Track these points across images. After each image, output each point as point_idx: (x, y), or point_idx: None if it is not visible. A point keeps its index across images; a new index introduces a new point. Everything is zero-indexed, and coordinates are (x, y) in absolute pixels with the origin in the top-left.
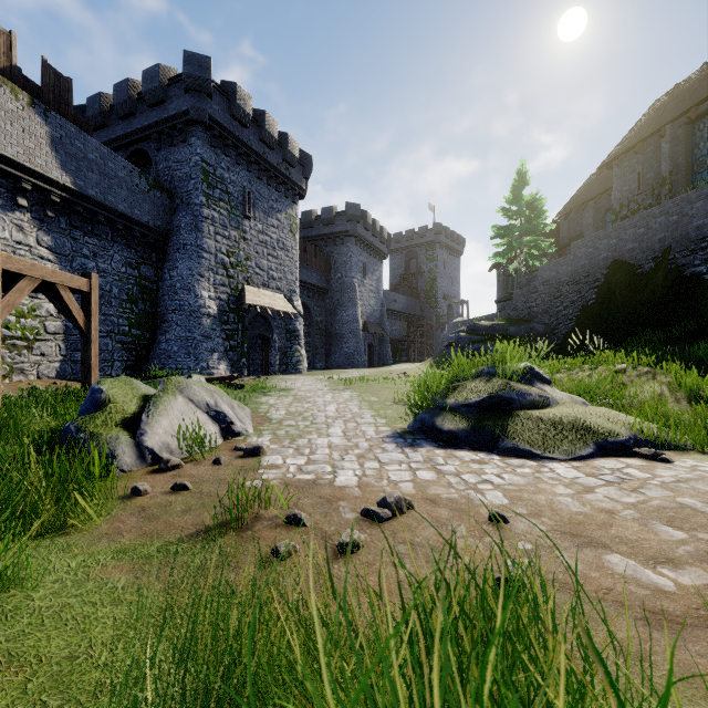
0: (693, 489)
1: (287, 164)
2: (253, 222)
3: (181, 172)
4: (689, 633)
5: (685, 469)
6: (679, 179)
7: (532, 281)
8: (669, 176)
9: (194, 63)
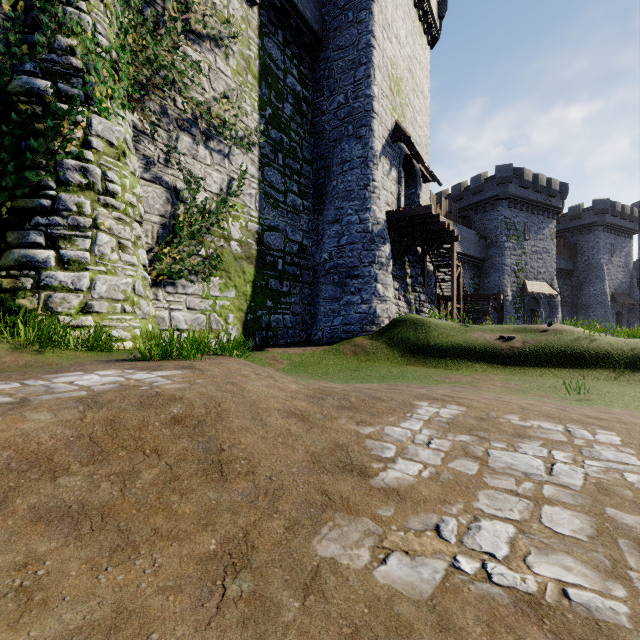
0: None
1: (549, 197)
2: (529, 242)
3: (491, 225)
4: None
5: None
6: None
7: None
8: None
9: (503, 170)
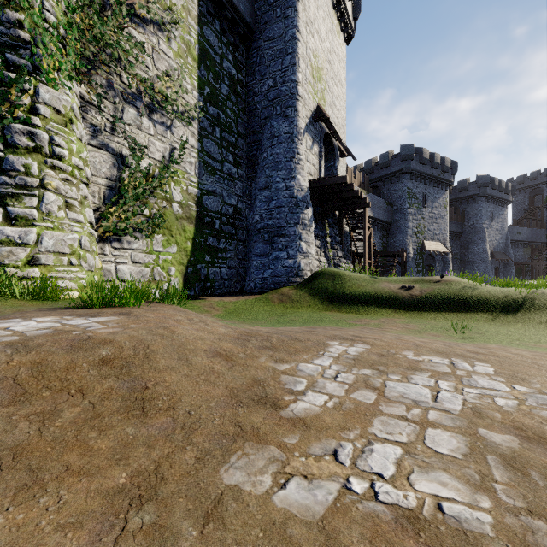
0: None
1: (443, 172)
2: (426, 208)
3: (397, 194)
4: None
5: None
6: None
7: None
8: None
9: (406, 149)
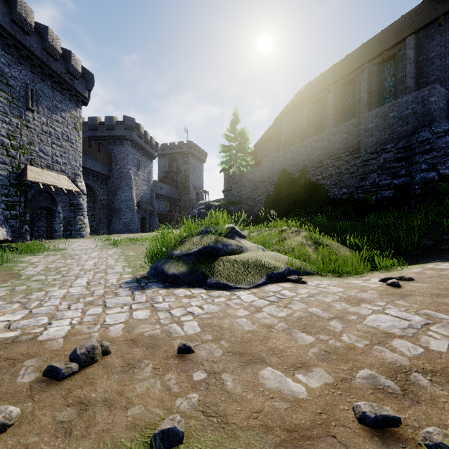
0: (317, 301)
1: (70, 75)
2: (37, 115)
3: None
4: (316, 448)
5: (313, 287)
6: (311, 131)
7: (242, 180)
8: (307, 128)
9: None
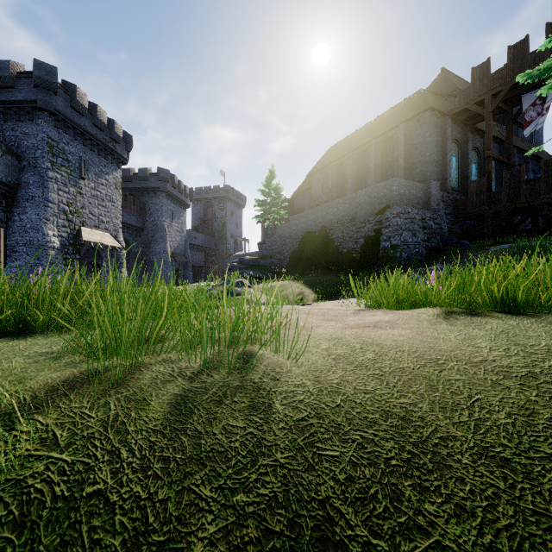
0: None
1: (113, 141)
2: (87, 182)
3: (29, 142)
4: None
5: None
6: (335, 191)
7: (274, 234)
8: (332, 188)
9: (43, 69)
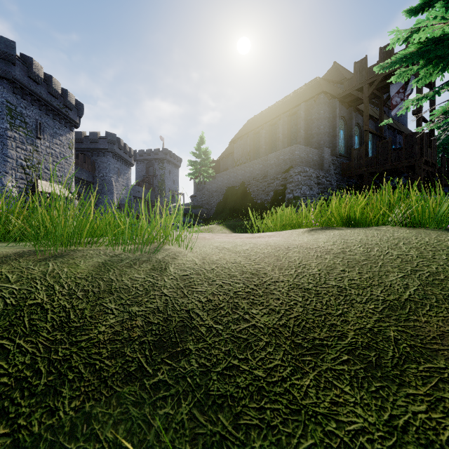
0: None
1: (66, 107)
2: (43, 141)
3: None
4: None
5: None
6: (252, 155)
7: (204, 189)
8: (250, 153)
9: (2, 43)
